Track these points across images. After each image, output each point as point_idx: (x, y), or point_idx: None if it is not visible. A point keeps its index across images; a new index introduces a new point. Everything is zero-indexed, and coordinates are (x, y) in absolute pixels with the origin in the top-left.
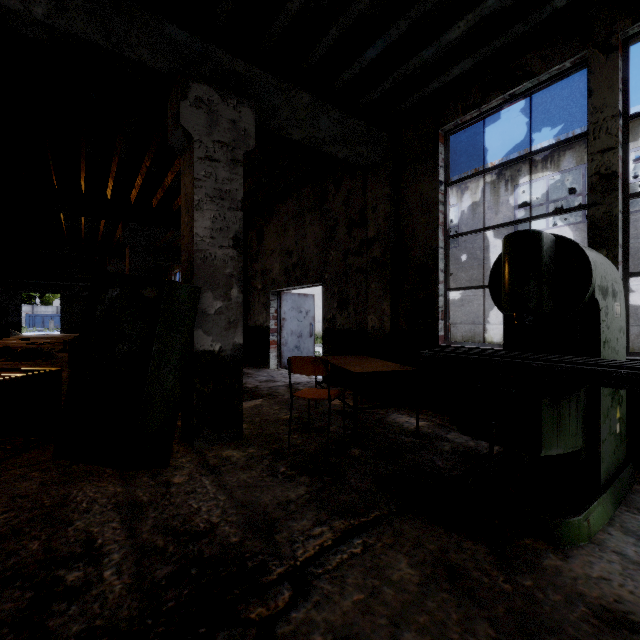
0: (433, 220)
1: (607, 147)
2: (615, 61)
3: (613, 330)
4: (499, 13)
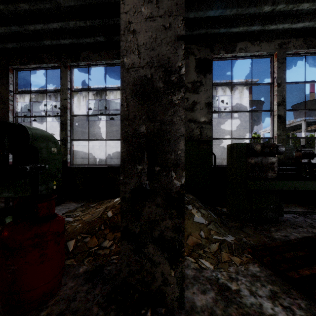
0: (6, 107)
1: (65, 98)
2: (67, 71)
3: (50, 156)
4: (24, 33)
